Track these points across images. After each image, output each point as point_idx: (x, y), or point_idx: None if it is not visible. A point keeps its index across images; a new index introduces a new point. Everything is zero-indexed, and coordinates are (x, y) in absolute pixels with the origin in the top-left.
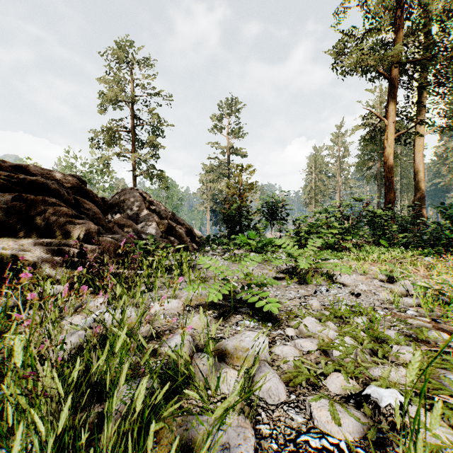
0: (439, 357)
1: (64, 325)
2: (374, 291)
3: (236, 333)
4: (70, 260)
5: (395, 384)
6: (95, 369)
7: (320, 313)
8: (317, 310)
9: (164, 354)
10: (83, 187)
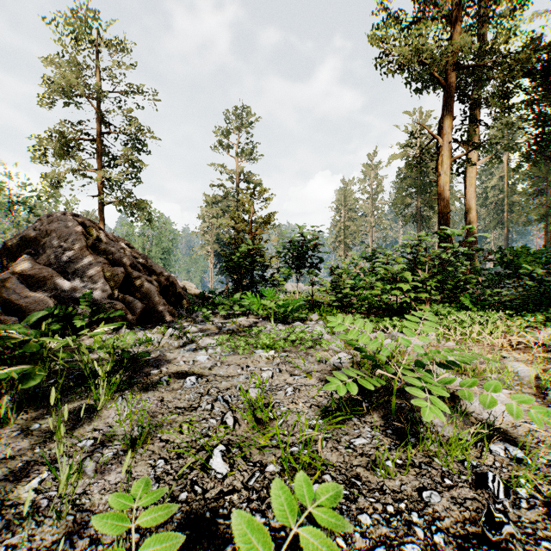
0: None
1: None
2: None
3: None
4: None
5: None
6: None
7: None
8: None
9: None
10: None
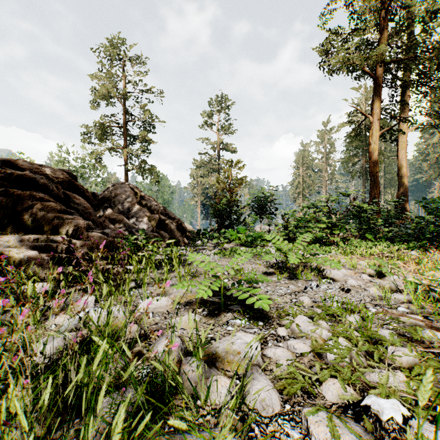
0: (435, 358)
1: (49, 325)
2: (364, 287)
3: (227, 333)
4: (57, 256)
5: (394, 392)
6: (68, 392)
7: (312, 312)
8: (308, 307)
9: (151, 358)
10: (73, 182)
